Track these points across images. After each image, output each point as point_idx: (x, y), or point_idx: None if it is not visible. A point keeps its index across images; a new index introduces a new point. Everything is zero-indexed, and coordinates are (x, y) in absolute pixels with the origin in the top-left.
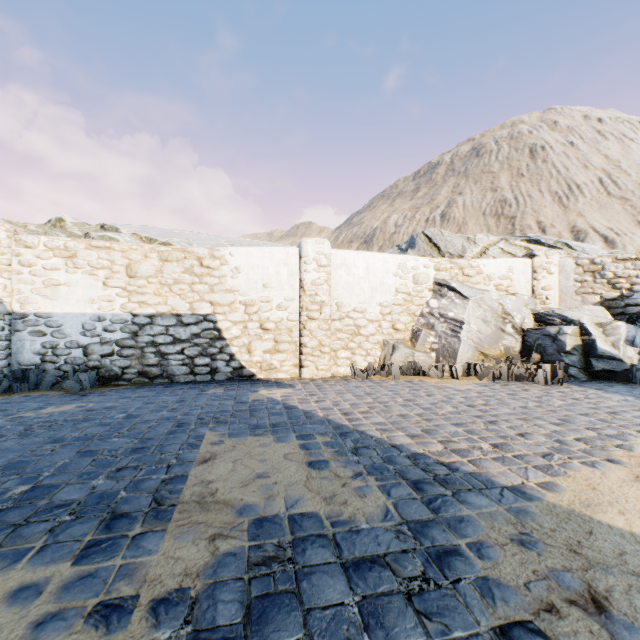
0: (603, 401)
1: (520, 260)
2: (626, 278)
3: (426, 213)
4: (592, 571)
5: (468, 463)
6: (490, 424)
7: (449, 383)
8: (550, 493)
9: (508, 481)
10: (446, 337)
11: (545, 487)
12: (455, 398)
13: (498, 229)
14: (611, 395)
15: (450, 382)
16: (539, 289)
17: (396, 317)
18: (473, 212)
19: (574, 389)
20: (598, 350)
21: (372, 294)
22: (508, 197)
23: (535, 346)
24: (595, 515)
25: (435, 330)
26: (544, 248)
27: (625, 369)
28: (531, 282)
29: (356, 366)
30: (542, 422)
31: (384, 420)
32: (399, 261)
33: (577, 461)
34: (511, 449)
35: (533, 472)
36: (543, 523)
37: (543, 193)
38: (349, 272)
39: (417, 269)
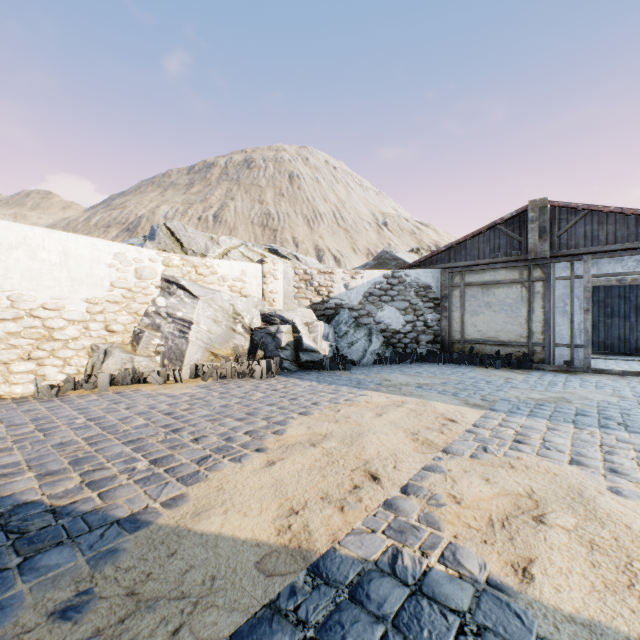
0: (294, 389)
1: (253, 265)
2: (326, 287)
3: (200, 211)
4: (132, 618)
5: (96, 497)
6: (173, 433)
7: (169, 389)
8: (169, 511)
9: (130, 510)
10: (174, 338)
11: (170, 504)
12: (159, 406)
13: (264, 238)
14: (304, 382)
15: (171, 387)
16: (268, 292)
17: (112, 316)
18: (244, 219)
19: (281, 380)
20: (304, 345)
21: (74, 287)
22: (272, 211)
23: (260, 344)
24: (197, 525)
25: (162, 331)
26: (276, 257)
27: (321, 359)
28: (262, 286)
29: (47, 381)
30: (229, 420)
31: (21, 458)
32: (116, 250)
33: (229, 458)
34: (170, 461)
35: (172, 486)
36: (125, 562)
37: (298, 214)
38: (34, 255)
39: (141, 262)
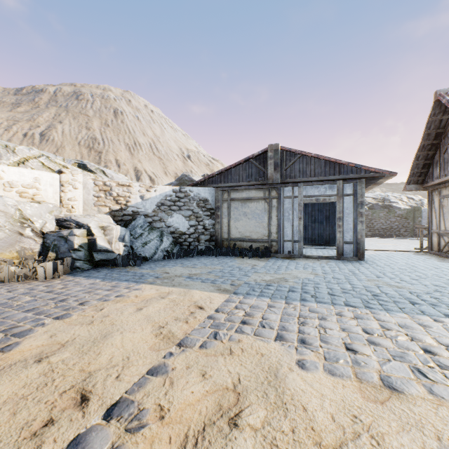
0: (73, 288)
1: (49, 173)
2: (124, 197)
3: (26, 128)
4: None
5: None
6: None
7: None
8: None
9: None
10: None
11: None
12: None
13: (90, 158)
14: (88, 280)
15: None
16: (66, 200)
17: None
18: (71, 140)
19: (66, 280)
20: (98, 246)
21: None
22: (98, 137)
23: (52, 246)
24: None
25: None
26: (80, 169)
27: (116, 257)
28: (60, 193)
29: None
30: None
31: None
32: None
33: None
34: None
35: None
36: None
37: (121, 142)
38: None
39: None
